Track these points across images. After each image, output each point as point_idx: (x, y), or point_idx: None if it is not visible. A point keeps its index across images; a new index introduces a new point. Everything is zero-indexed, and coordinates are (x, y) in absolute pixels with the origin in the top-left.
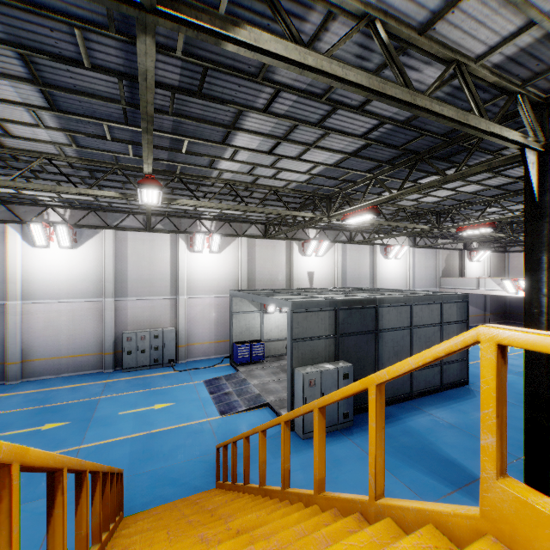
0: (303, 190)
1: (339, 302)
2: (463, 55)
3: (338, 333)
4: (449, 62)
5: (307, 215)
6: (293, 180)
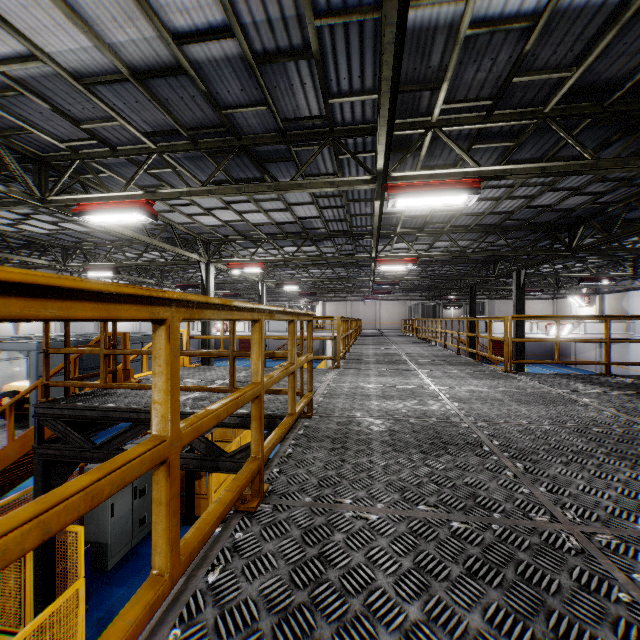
0: (37, 237)
1: (83, 342)
2: (173, 221)
3: (82, 368)
4: (167, 223)
5: (41, 262)
6: (32, 230)
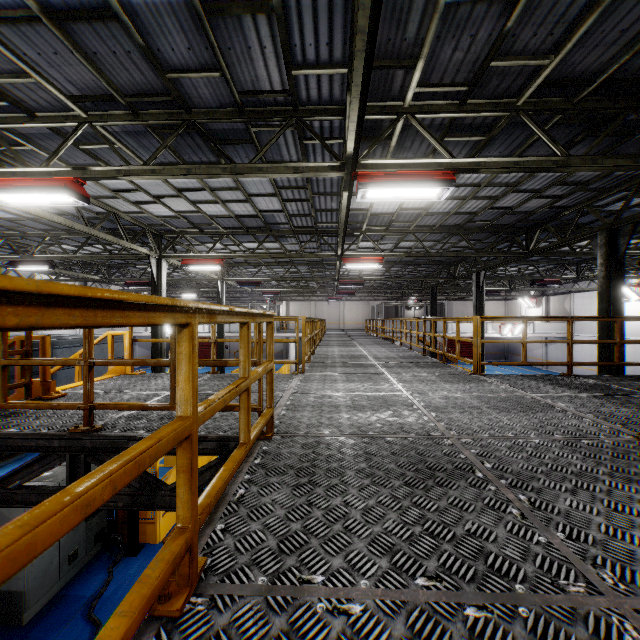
0: None
1: None
2: (117, 209)
3: None
4: (110, 211)
5: None
6: None
